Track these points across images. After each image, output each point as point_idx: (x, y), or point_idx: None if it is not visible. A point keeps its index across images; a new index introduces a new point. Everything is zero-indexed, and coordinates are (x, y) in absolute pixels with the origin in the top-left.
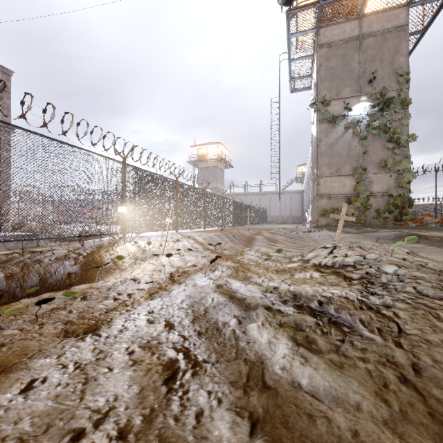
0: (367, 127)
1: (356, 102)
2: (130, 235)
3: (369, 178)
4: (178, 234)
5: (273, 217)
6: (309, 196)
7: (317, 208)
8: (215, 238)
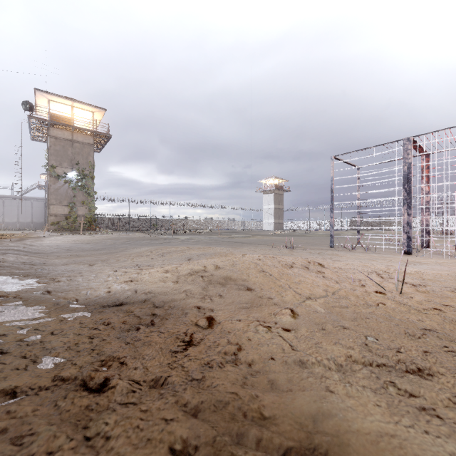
0: (75, 184)
1: (70, 171)
2: None
3: (76, 208)
4: None
5: (9, 223)
6: None
7: (49, 221)
8: None
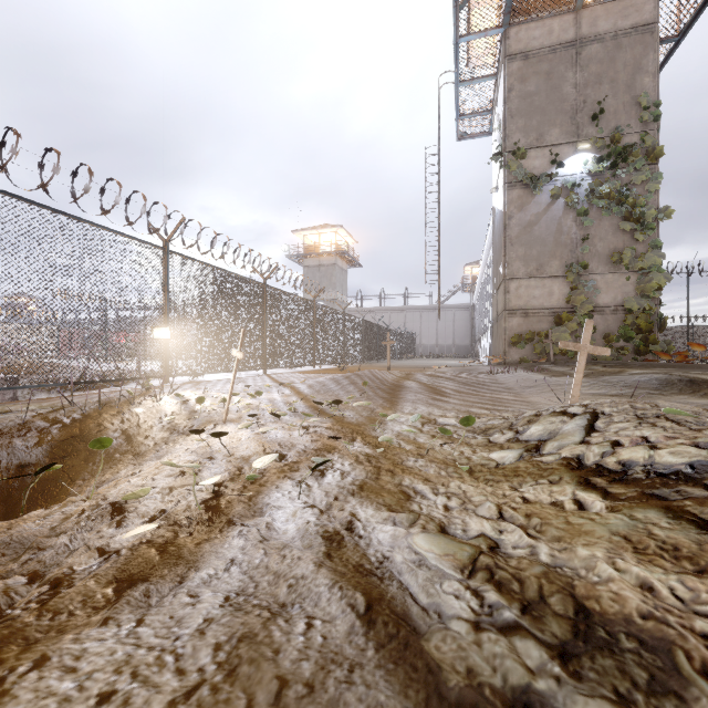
0: (589, 194)
1: (570, 152)
2: (179, 380)
3: (592, 282)
4: (267, 378)
5: (426, 346)
6: (485, 314)
7: (504, 332)
8: (330, 386)
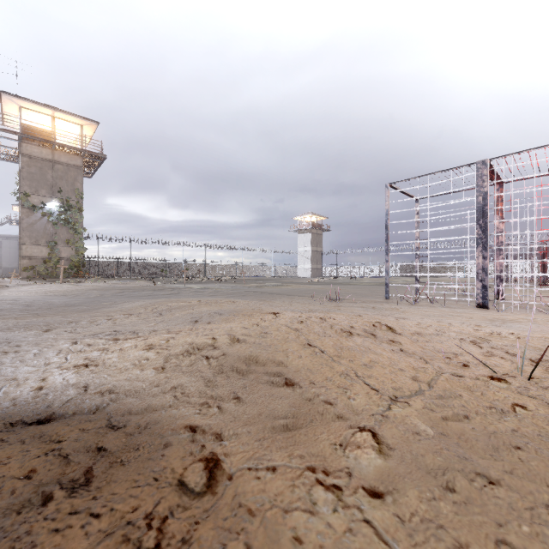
0: (57, 218)
1: (50, 200)
2: None
3: (58, 249)
4: None
5: None
6: None
7: (20, 266)
8: None
